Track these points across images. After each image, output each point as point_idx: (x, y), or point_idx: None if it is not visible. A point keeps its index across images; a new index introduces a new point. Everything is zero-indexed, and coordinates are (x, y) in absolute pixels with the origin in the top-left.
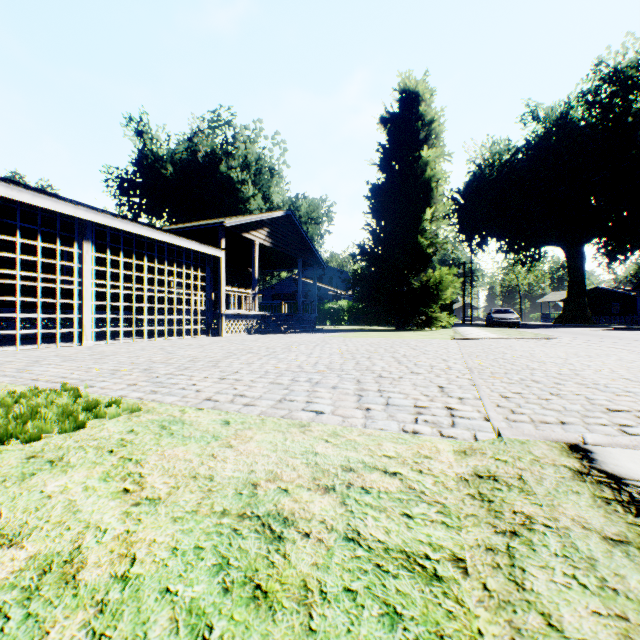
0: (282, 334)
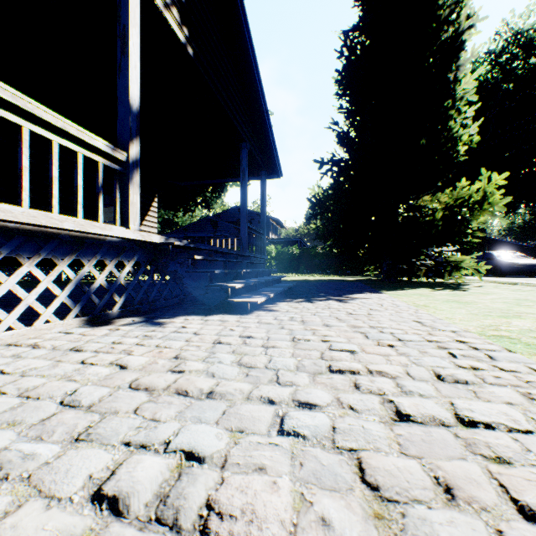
0: (232, 314)
